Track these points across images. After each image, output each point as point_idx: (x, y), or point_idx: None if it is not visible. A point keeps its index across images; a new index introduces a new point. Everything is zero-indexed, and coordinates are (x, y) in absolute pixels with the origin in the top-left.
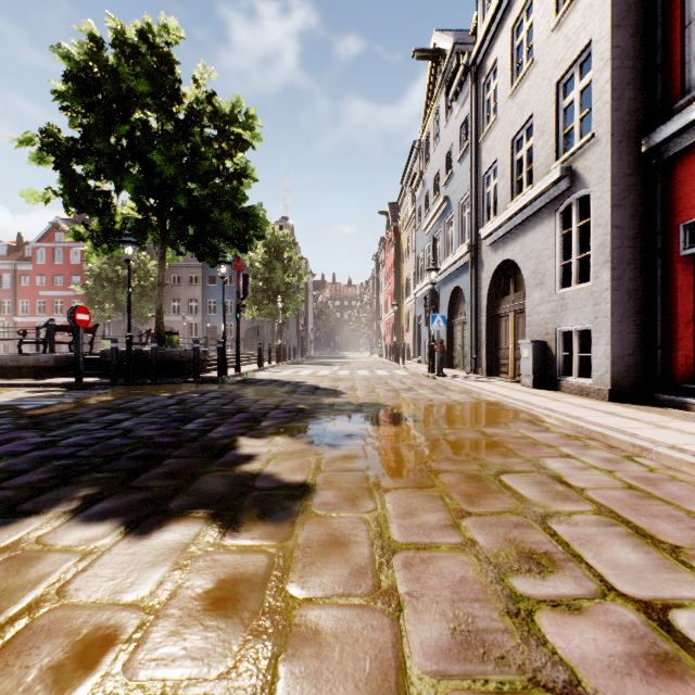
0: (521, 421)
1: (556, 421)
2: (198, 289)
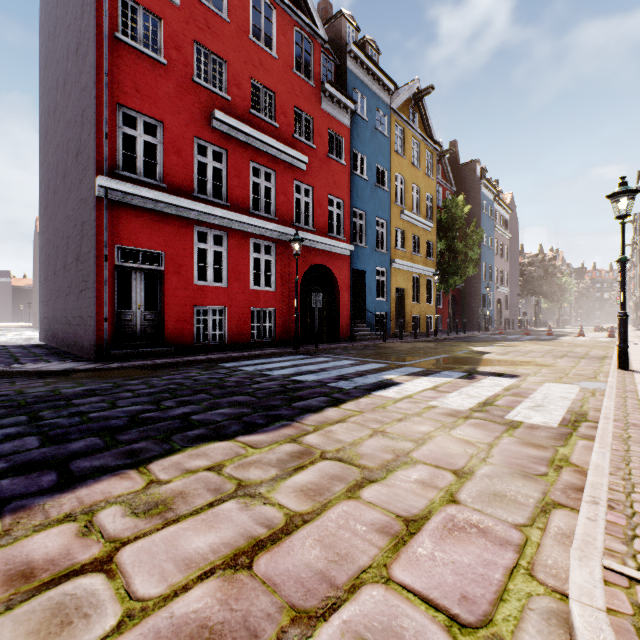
0: None
1: None
2: None
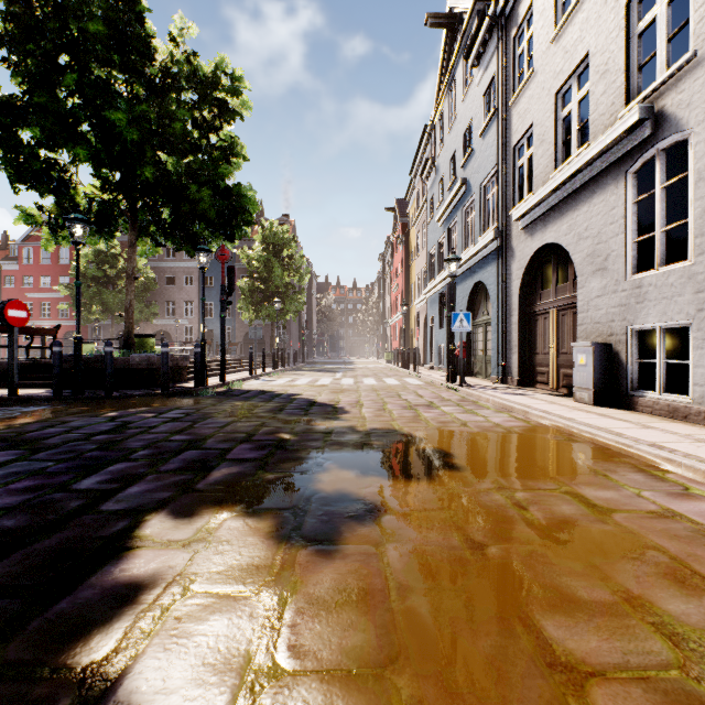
0: (626, 469)
1: (690, 472)
2: (193, 290)
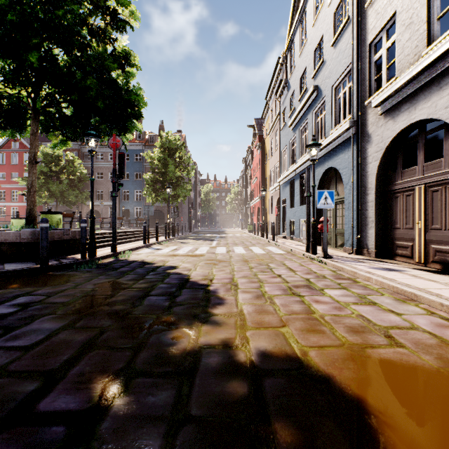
0: None
1: None
2: None
